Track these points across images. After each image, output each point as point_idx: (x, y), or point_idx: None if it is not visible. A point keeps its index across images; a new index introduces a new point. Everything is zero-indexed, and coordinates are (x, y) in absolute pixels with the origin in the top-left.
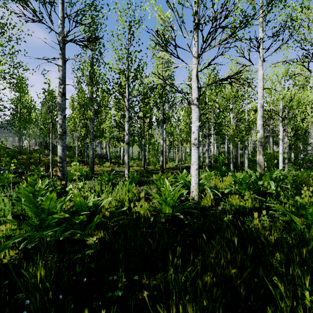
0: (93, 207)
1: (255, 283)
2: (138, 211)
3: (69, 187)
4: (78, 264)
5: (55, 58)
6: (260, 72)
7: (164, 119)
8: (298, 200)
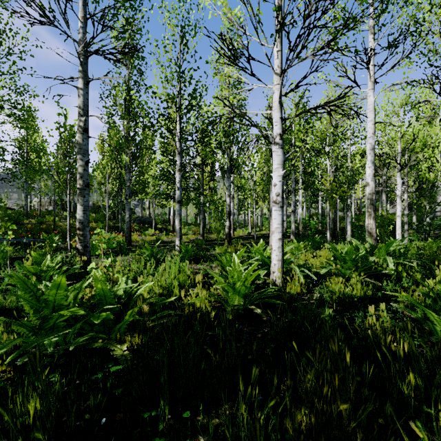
0: (124, 298)
1: (377, 423)
2: (192, 302)
3: (91, 265)
4: (93, 394)
5: (73, 78)
6: (371, 99)
7: (231, 166)
8: (429, 285)
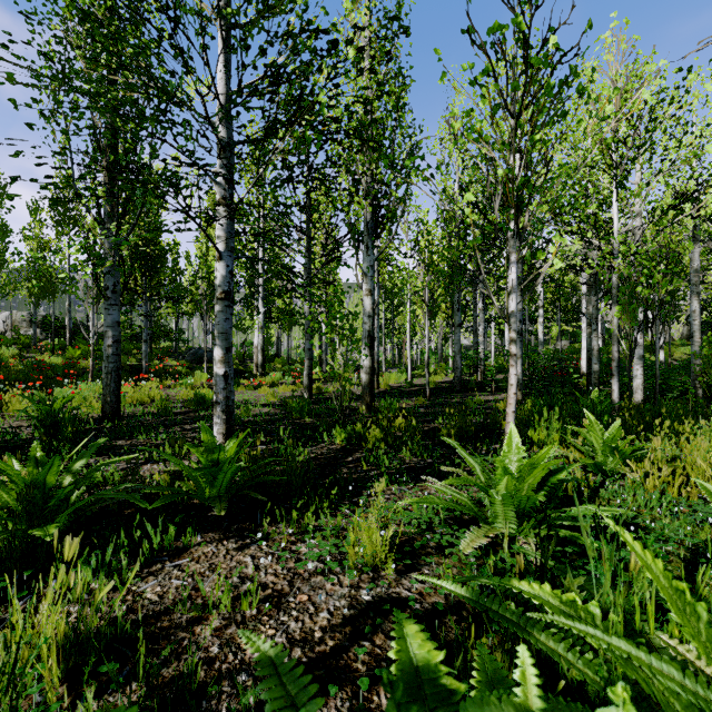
0: None
1: None
2: None
3: None
4: None
5: None
6: None
7: (375, 219)
8: None
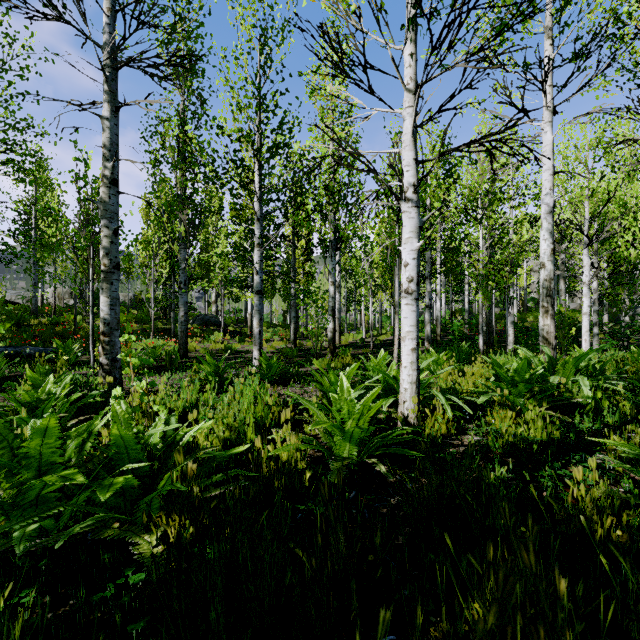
0: (161, 449)
1: None
2: (275, 453)
3: (114, 392)
4: None
5: (95, 102)
6: (548, 137)
7: (336, 240)
8: None
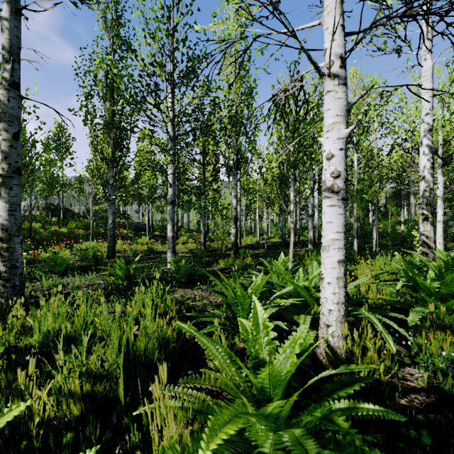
0: None
1: None
2: None
3: None
4: None
5: (1, 10)
6: (428, 63)
7: (238, 161)
8: None
